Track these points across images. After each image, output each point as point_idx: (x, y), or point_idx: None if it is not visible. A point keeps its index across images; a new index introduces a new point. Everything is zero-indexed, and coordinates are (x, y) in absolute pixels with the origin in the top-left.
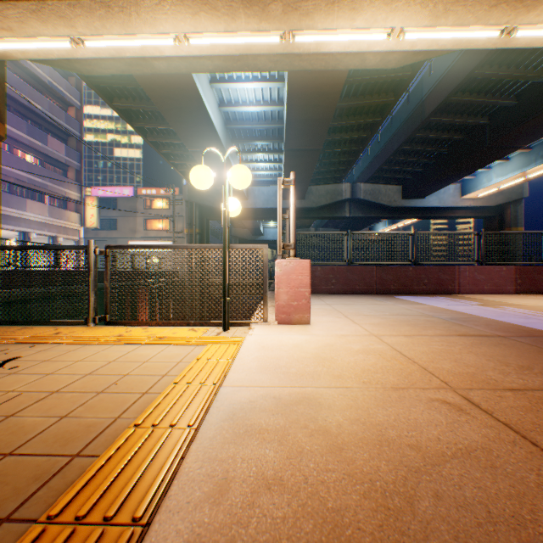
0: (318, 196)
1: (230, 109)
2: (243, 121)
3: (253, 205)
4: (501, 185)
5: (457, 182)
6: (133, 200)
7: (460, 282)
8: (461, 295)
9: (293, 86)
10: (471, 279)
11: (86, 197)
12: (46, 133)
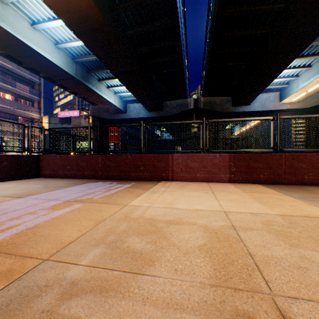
0: (171, 108)
1: (63, 46)
2: (85, 56)
3: (129, 116)
4: (308, 89)
5: (276, 91)
6: (79, 118)
7: (174, 170)
8: (163, 183)
9: (59, 13)
10: (185, 167)
11: (43, 116)
12: (15, 81)
